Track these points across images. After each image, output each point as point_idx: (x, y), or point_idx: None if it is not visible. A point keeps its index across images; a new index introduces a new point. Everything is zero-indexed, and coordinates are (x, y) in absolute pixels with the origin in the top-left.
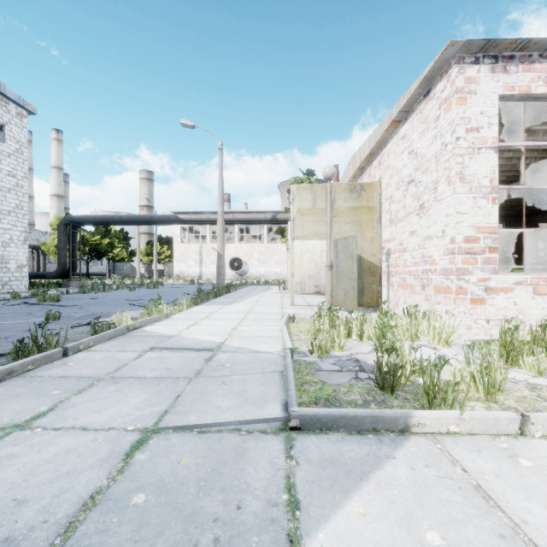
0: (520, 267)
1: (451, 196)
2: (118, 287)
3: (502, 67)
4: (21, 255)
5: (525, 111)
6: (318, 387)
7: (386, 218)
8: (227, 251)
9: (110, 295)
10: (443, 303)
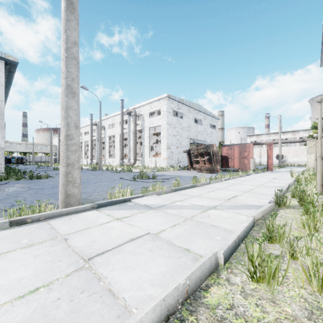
0: None
1: None
2: None
3: None
4: None
5: None
6: None
7: None
8: (274, 151)
9: None
10: None
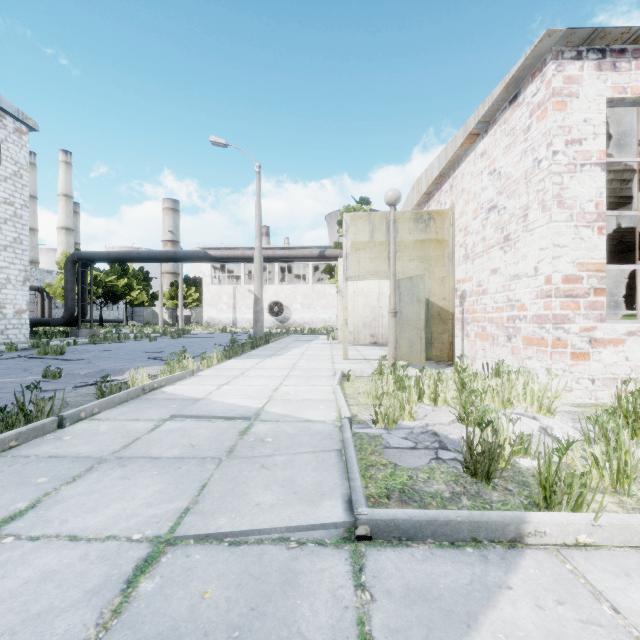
0: (627, 314)
1: (547, 224)
2: (136, 337)
3: (610, 64)
4: (20, 298)
5: (634, 121)
6: (388, 472)
7: (460, 253)
8: (266, 294)
9: (126, 346)
10: (535, 358)
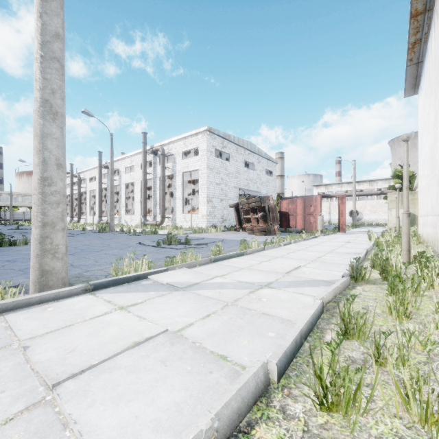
0: None
1: None
2: None
3: None
4: None
5: None
6: None
7: None
8: (347, 206)
9: None
10: None
